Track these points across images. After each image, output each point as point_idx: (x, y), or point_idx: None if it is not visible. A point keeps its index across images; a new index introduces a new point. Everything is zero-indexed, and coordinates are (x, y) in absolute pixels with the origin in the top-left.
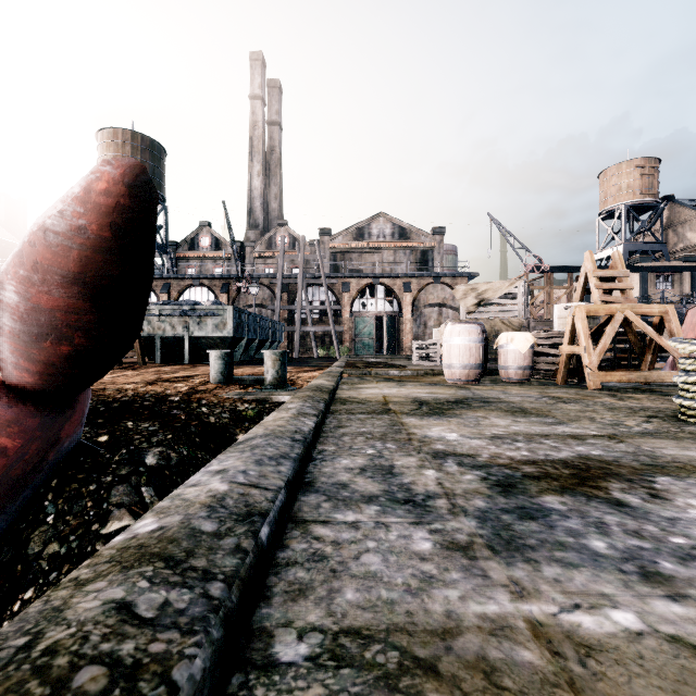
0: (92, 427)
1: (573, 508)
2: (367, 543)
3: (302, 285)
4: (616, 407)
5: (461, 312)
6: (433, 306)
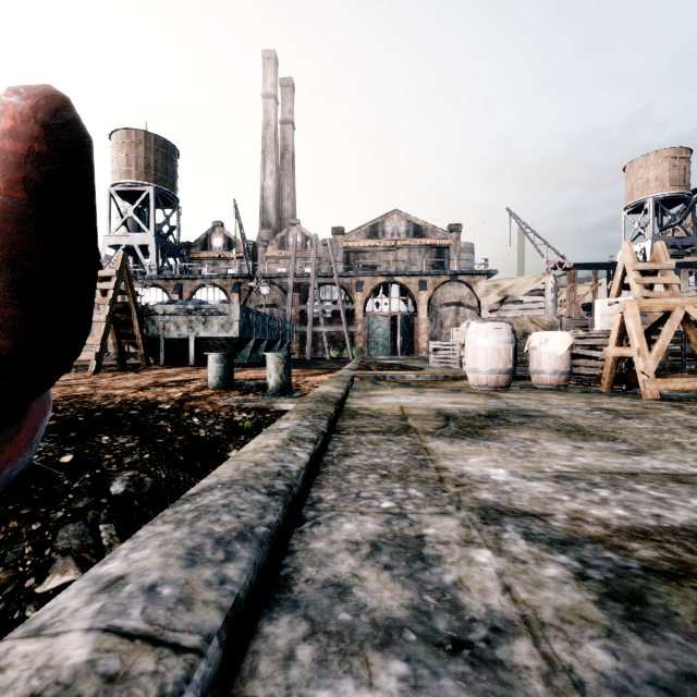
0: (60, 443)
1: None
2: None
3: (315, 284)
4: (696, 425)
5: (483, 311)
6: (449, 305)
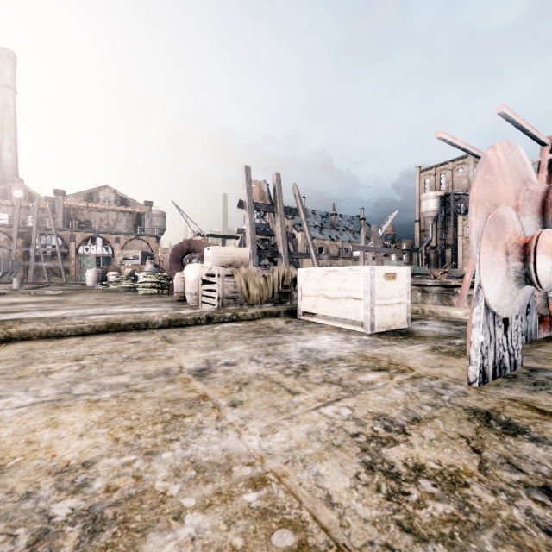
0: None
1: None
2: None
3: (37, 234)
4: None
5: (118, 262)
6: None
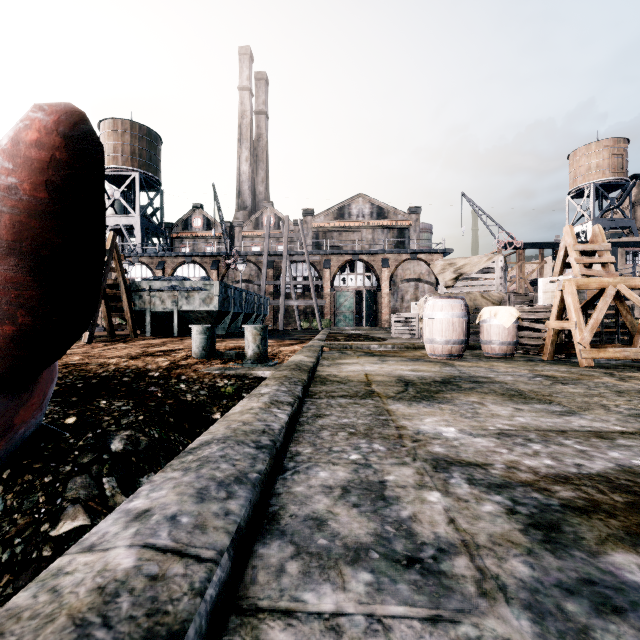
0: (63, 407)
1: None
2: None
3: (287, 262)
4: (623, 390)
5: (439, 287)
6: (410, 281)
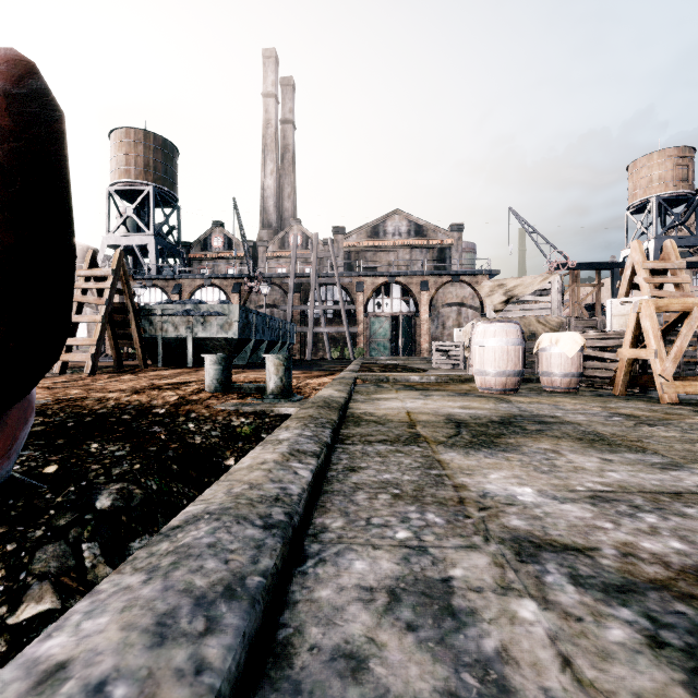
0: (45, 452)
1: None
2: None
3: (315, 284)
4: None
5: (487, 311)
6: (451, 305)
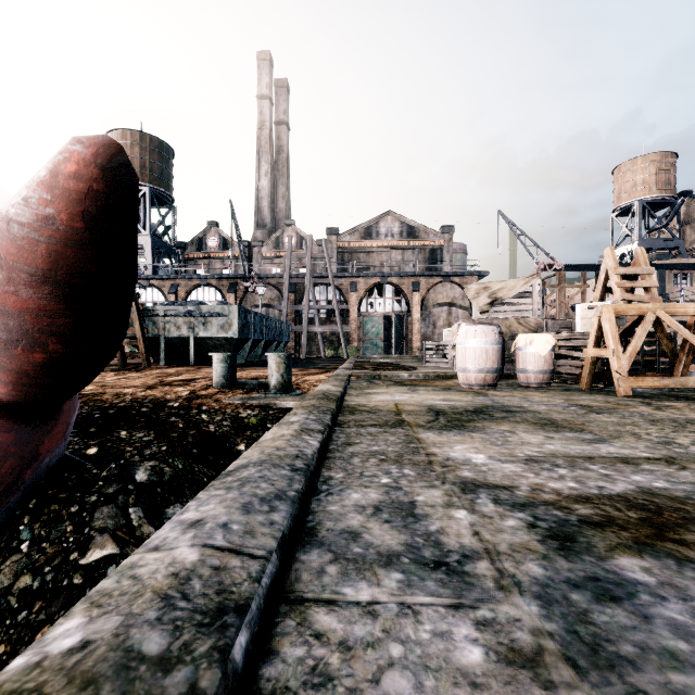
0: (83, 438)
1: (664, 580)
2: (389, 647)
3: (310, 285)
4: (657, 419)
5: (473, 312)
6: (442, 305)
